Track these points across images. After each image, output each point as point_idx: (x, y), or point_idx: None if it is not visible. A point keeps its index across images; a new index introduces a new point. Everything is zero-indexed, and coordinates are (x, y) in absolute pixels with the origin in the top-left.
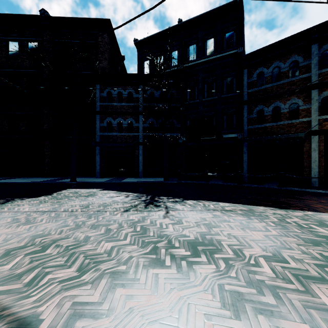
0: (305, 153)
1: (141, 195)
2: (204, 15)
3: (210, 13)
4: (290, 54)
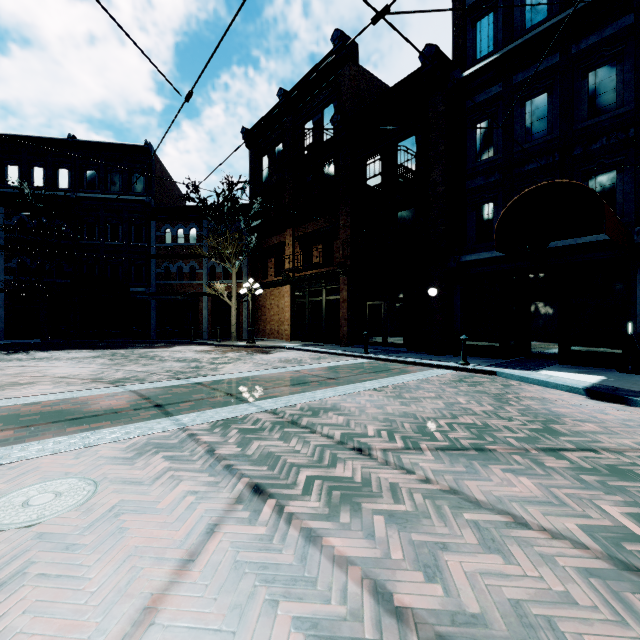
0: (200, 311)
1: (1, 351)
2: (105, 144)
3: (113, 145)
4: (191, 221)
